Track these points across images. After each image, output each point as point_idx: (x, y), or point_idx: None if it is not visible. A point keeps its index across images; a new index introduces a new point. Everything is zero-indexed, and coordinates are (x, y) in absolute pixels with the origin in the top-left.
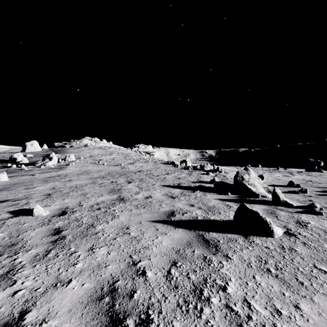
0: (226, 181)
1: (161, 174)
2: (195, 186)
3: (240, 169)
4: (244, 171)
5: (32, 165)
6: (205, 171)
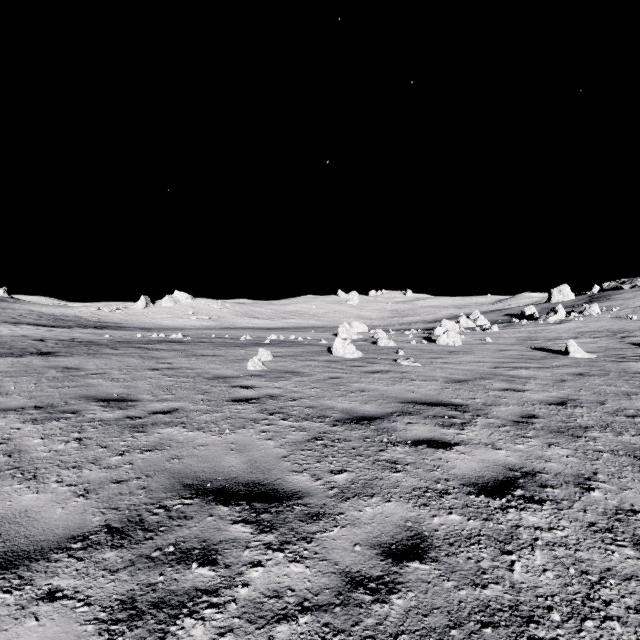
0: None
1: None
2: None
3: None
4: None
5: (536, 320)
6: None
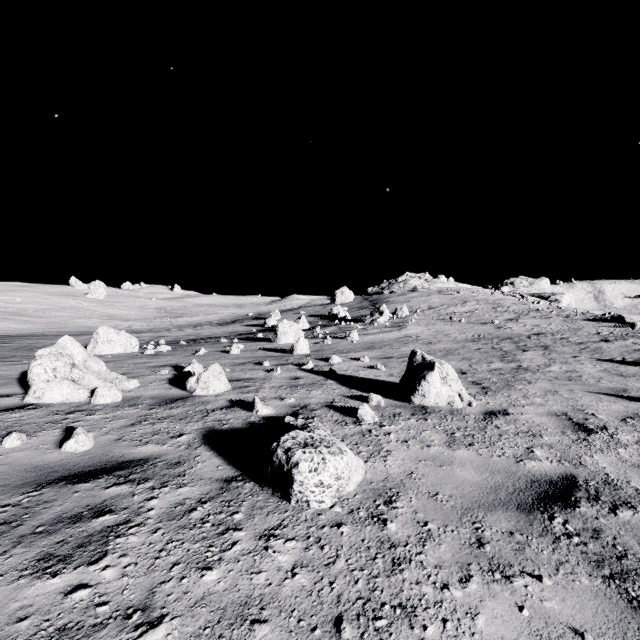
0: None
1: (589, 341)
2: None
3: None
4: None
5: (359, 322)
6: None
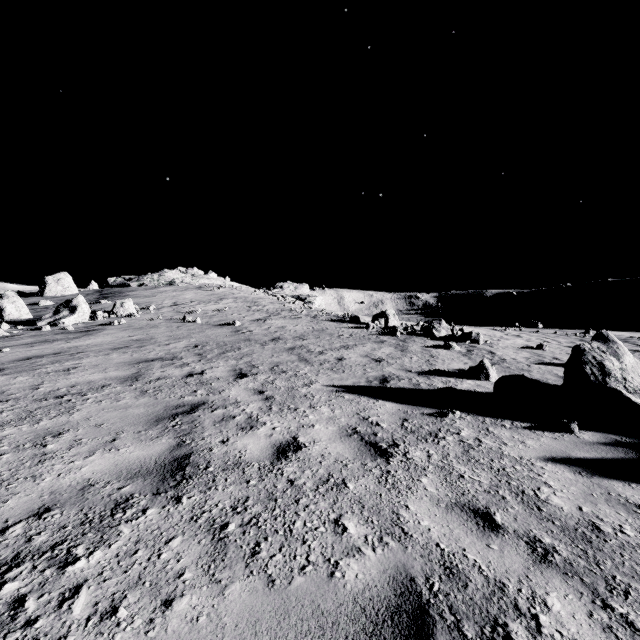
0: (508, 368)
1: (330, 348)
2: (435, 388)
3: (511, 334)
4: (602, 347)
5: (33, 324)
6: (437, 339)
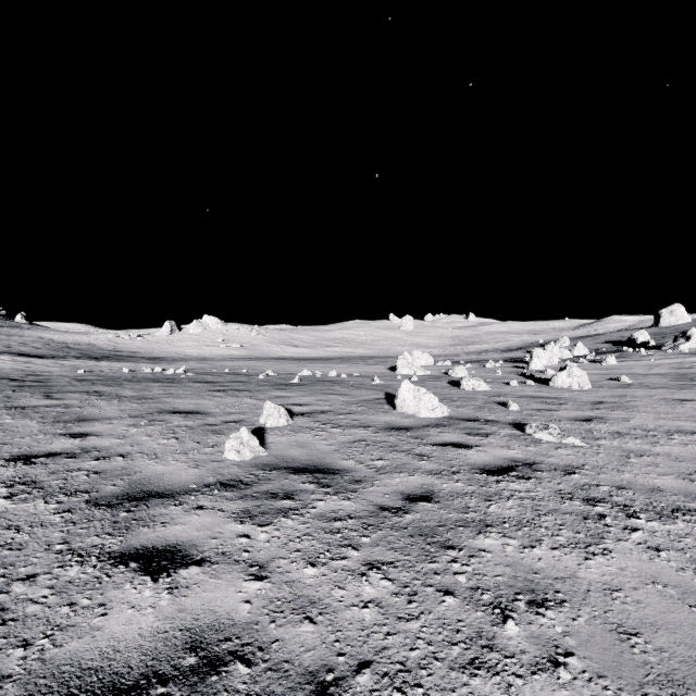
0: None
1: None
2: None
3: None
4: None
5: (657, 349)
6: None
